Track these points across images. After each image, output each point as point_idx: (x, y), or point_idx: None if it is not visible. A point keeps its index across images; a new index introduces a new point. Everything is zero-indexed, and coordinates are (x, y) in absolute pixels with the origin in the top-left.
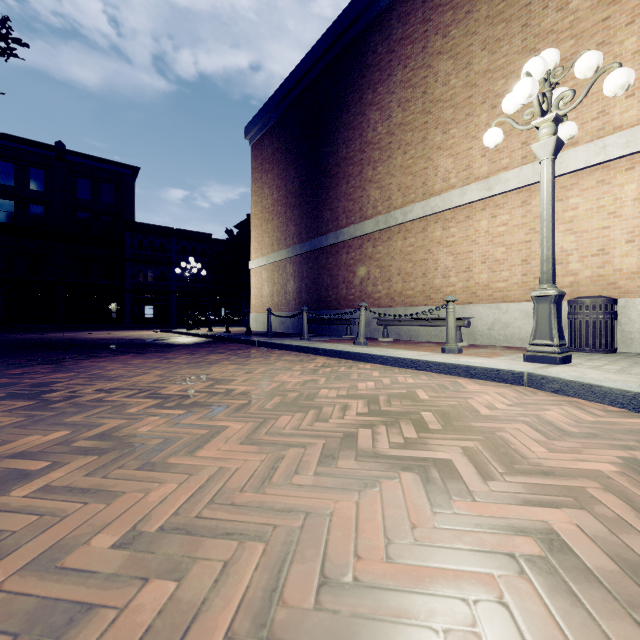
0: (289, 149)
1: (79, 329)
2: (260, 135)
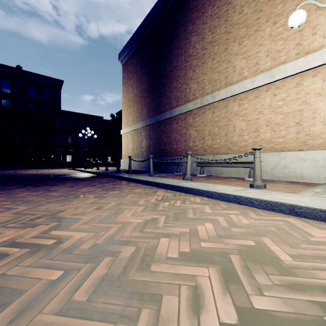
0: (143, 64)
1: (27, 168)
2: (127, 58)
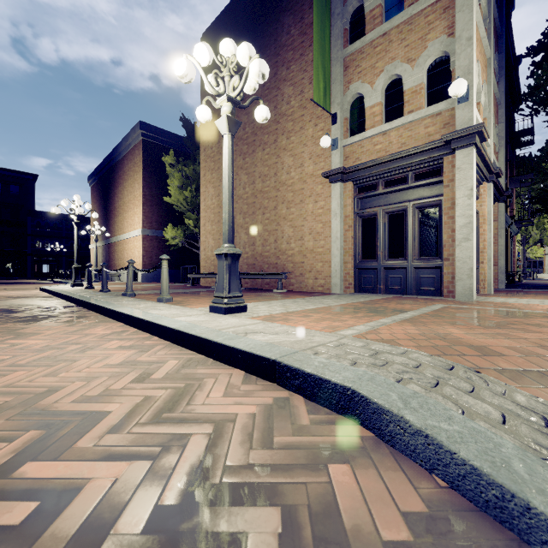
0: (100, 197)
1: None
2: (93, 184)
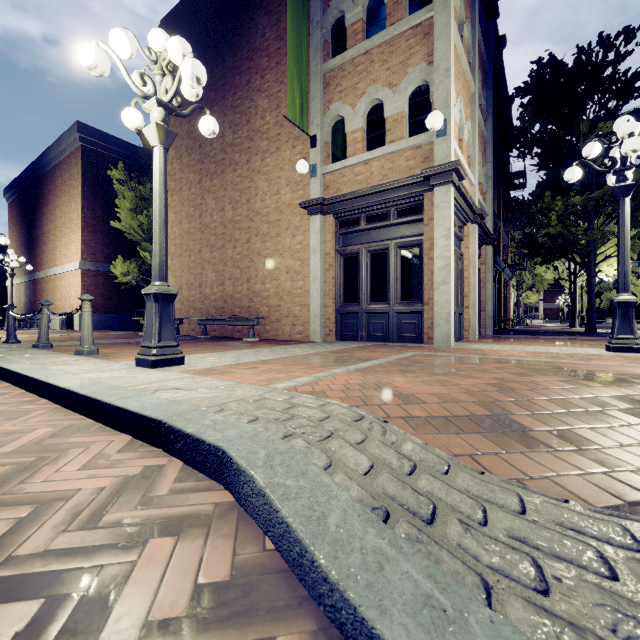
0: (22, 217)
1: None
2: (12, 199)
